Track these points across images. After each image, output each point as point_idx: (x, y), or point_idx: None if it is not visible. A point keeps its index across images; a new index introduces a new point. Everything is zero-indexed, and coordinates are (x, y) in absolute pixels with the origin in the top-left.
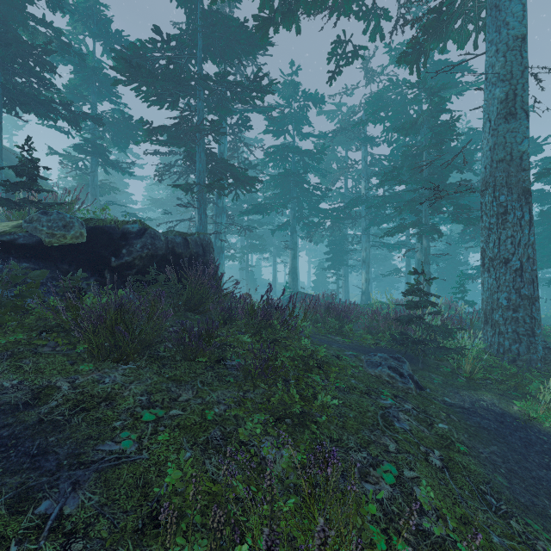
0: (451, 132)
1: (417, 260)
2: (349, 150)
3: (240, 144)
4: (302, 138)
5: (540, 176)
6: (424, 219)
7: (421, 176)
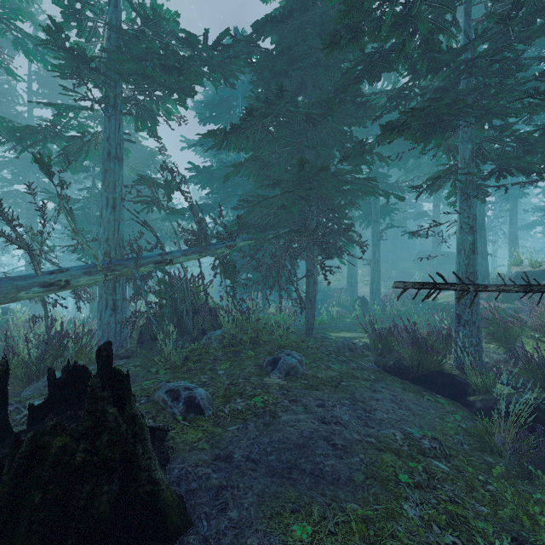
0: None
1: None
2: None
3: None
4: None
5: None
6: None
7: None
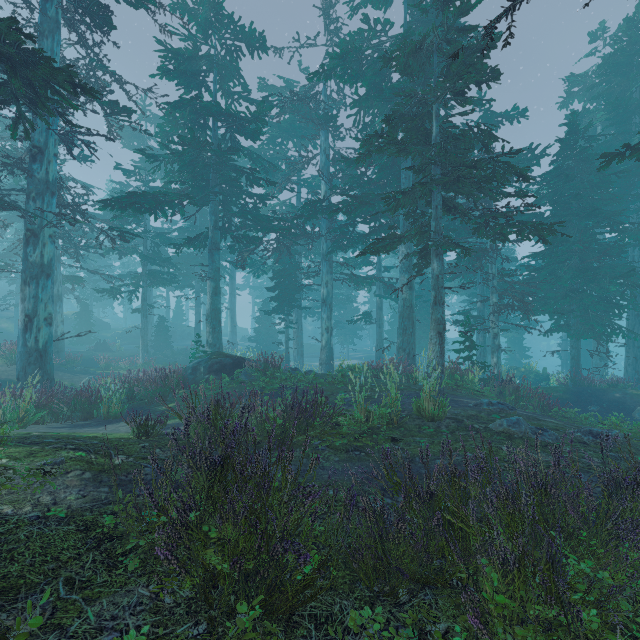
0: (484, 63)
1: (402, 300)
2: (303, 136)
3: (104, 74)
4: (231, 102)
5: (610, 161)
6: (435, 223)
7: (421, 157)
